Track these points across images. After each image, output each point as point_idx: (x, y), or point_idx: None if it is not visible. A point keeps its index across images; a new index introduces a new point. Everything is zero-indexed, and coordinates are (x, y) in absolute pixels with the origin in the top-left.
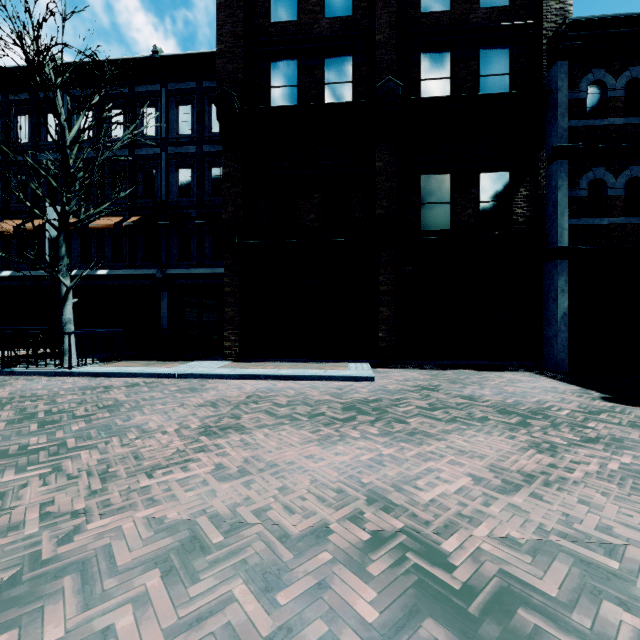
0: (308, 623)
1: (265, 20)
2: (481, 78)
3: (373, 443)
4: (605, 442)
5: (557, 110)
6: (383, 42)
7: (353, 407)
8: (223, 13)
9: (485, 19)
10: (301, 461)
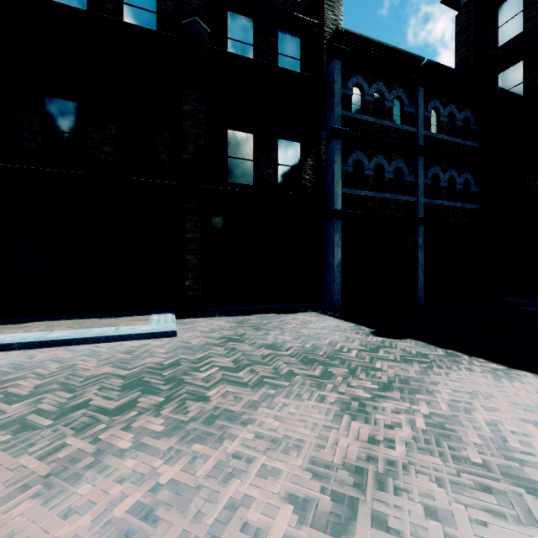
0: None
1: None
2: (279, 55)
3: (149, 457)
4: (398, 386)
5: (334, 98)
6: None
7: (139, 382)
8: None
9: (282, 4)
10: None
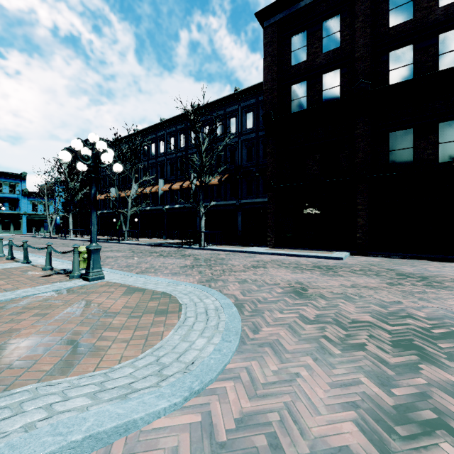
0: (265, 290)
1: (288, 66)
2: (440, 56)
3: (313, 275)
4: (435, 287)
5: None
6: (360, 57)
7: (318, 267)
8: (266, 70)
9: (443, 14)
10: (281, 275)
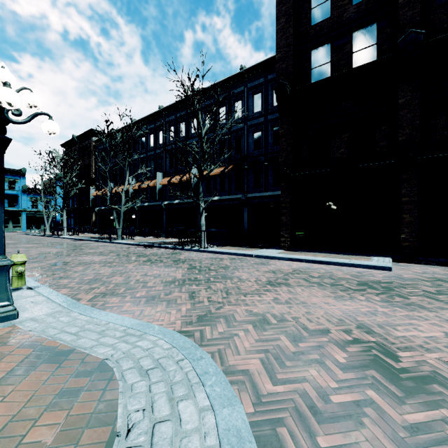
0: (311, 354)
1: (307, 26)
2: None
3: (373, 304)
4: None
5: None
6: (405, 2)
7: (366, 284)
8: (280, 34)
9: None
10: (321, 304)
